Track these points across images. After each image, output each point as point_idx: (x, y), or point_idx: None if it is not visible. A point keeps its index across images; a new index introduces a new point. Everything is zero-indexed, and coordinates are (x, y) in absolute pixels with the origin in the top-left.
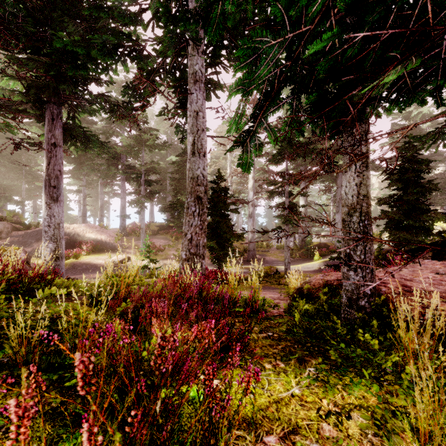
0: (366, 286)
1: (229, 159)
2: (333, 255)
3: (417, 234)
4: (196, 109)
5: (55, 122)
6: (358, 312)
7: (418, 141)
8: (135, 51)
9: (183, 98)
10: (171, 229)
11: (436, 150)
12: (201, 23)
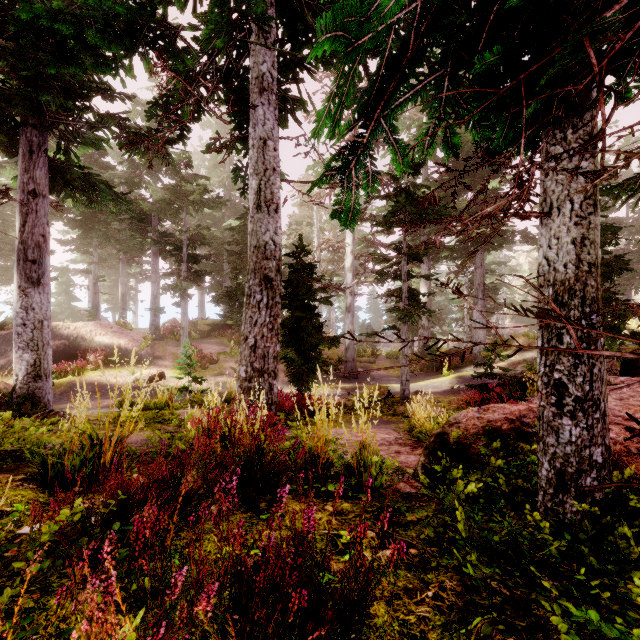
0: (593, 448)
1: (317, 226)
2: (469, 367)
3: None
4: (264, 134)
5: (35, 156)
6: (579, 500)
7: (607, 195)
8: (163, 38)
9: (244, 122)
10: (229, 329)
11: (633, 209)
12: None
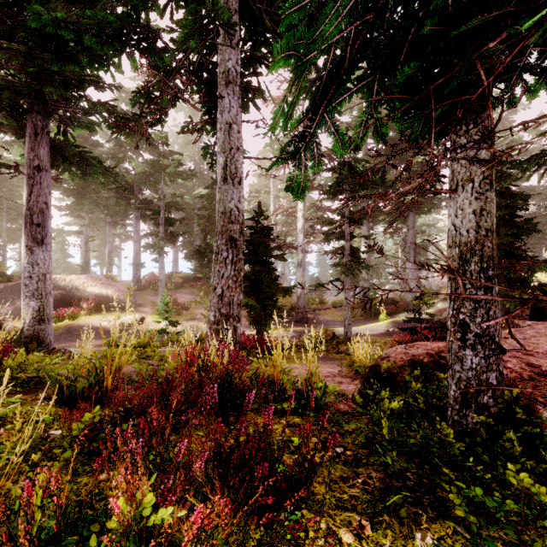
0: (489, 373)
1: (273, 194)
2: (403, 313)
3: (512, 287)
4: (229, 119)
5: (39, 137)
6: (478, 414)
7: (517, 168)
8: (146, 40)
9: (212, 108)
10: (199, 281)
11: (540, 180)
12: (236, 5)
